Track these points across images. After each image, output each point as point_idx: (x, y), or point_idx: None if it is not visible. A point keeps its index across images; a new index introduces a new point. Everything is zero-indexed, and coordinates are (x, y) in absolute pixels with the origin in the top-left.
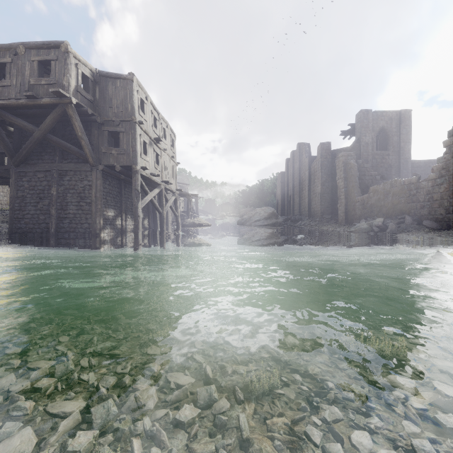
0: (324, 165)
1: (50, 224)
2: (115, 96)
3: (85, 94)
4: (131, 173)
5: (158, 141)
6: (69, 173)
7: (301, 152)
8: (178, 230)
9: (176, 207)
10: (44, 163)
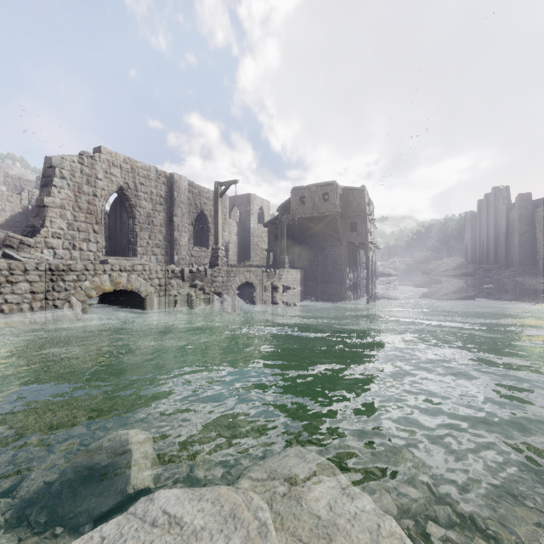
0: (523, 216)
1: (318, 276)
2: (353, 201)
3: (341, 204)
4: (359, 244)
5: (373, 220)
6: (328, 247)
7: (497, 197)
8: (376, 279)
9: (374, 262)
10: (314, 243)
